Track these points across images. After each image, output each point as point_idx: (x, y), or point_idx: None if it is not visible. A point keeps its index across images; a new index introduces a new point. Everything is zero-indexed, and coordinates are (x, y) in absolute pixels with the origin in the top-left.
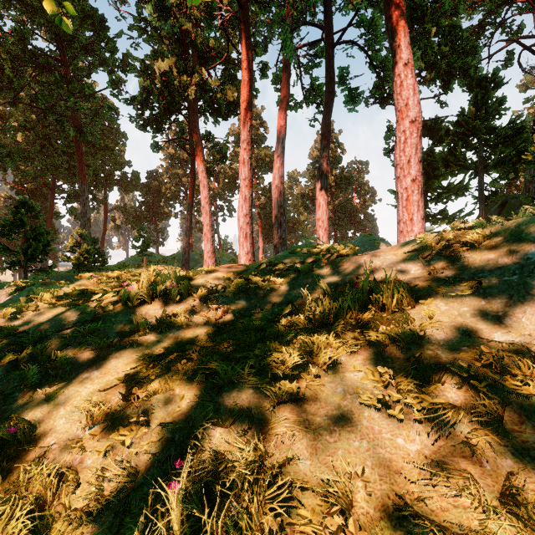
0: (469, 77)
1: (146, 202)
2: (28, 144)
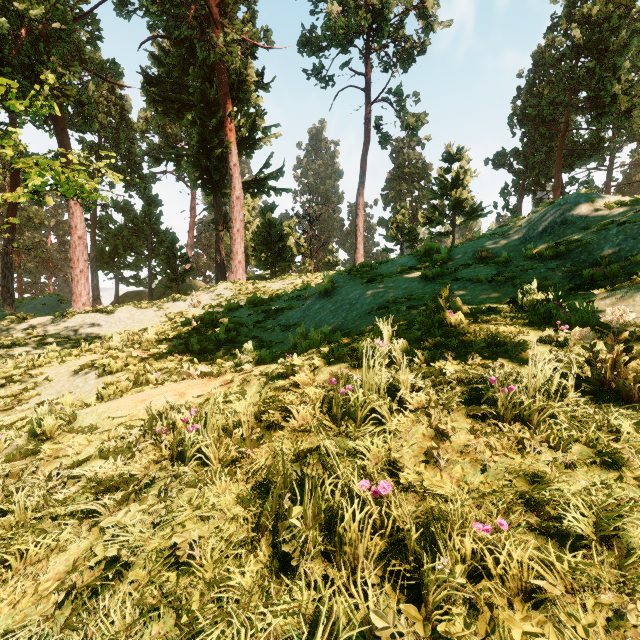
0: (141, 192)
1: None
2: None
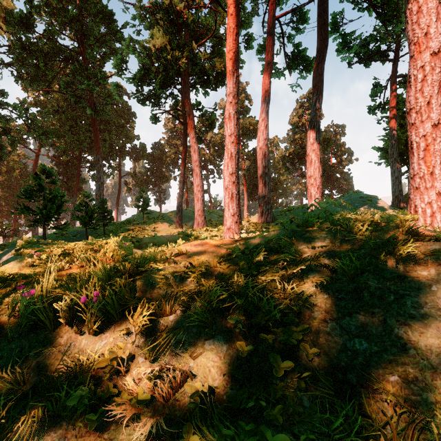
0: None
1: (151, 168)
2: (61, 125)
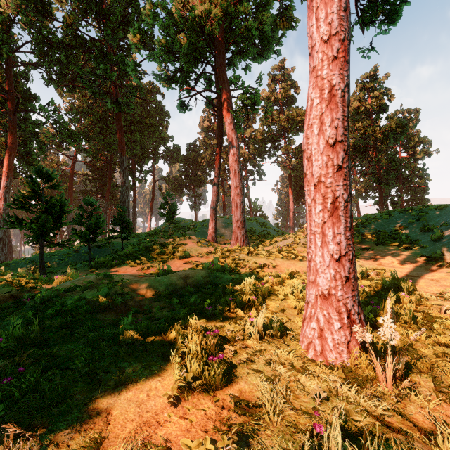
0: None
1: (185, 172)
2: (92, 128)
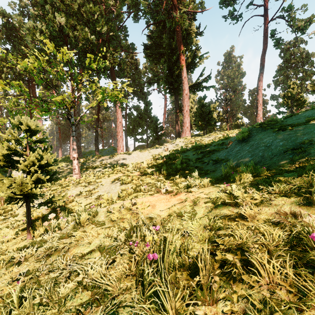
0: (143, 100)
1: None
2: None
